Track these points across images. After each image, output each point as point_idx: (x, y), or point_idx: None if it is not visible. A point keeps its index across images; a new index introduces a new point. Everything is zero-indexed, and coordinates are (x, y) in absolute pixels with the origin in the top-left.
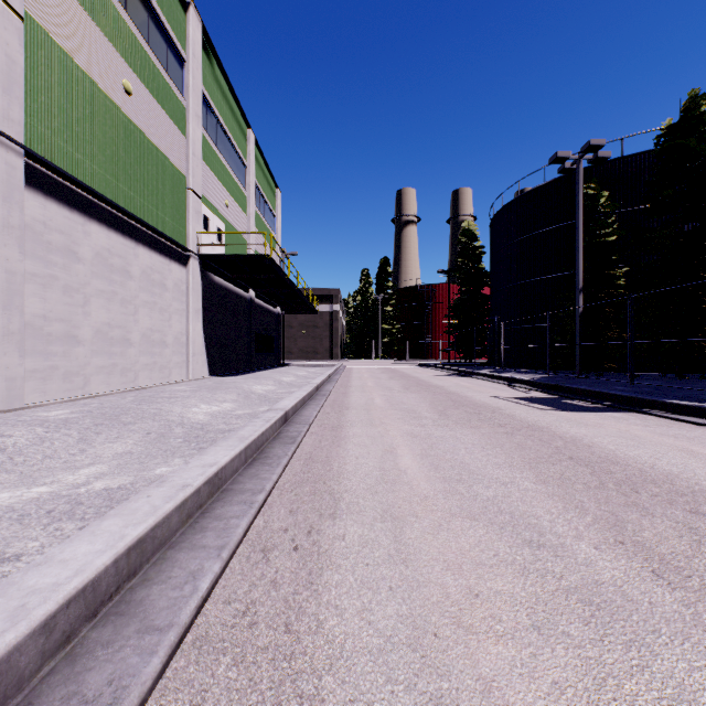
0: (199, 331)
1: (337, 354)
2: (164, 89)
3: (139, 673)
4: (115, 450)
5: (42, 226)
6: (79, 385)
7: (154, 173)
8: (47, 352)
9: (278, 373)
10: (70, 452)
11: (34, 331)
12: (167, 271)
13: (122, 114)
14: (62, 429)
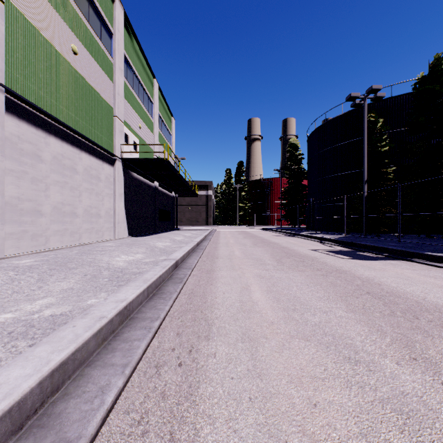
0: (121, 207)
1: (210, 222)
2: (99, 52)
3: None
4: (62, 287)
5: (17, 138)
6: (42, 243)
7: (92, 106)
8: (20, 221)
9: (173, 234)
10: (31, 289)
11: (11, 207)
12: (100, 169)
13: (71, 66)
14: (27, 273)
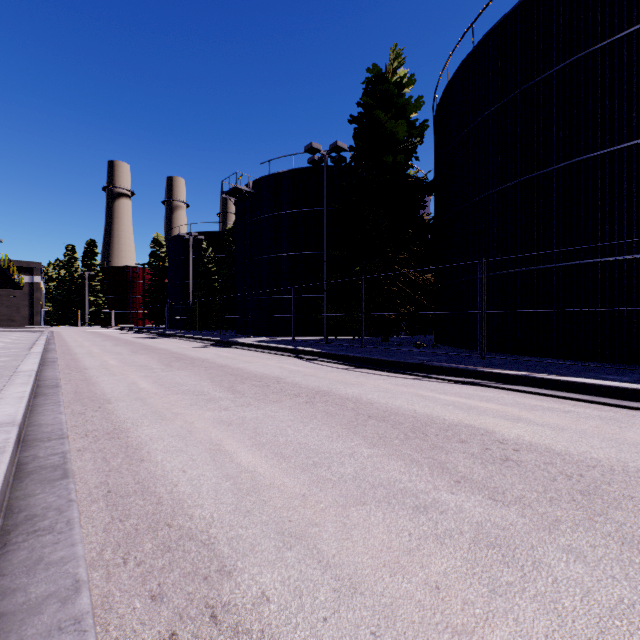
0: None
1: (38, 322)
2: None
3: (55, 347)
4: None
5: None
6: None
7: None
8: None
9: (1, 335)
10: None
11: None
12: None
13: None
14: None
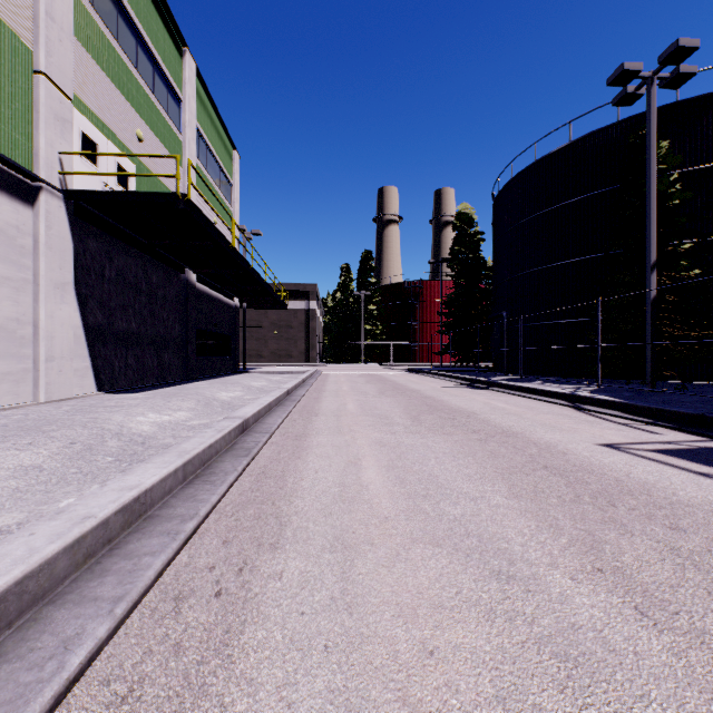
0: (65, 319)
1: (313, 358)
2: None
3: None
4: None
5: None
6: None
7: None
8: None
9: (219, 385)
10: None
11: None
12: None
13: None
14: None
